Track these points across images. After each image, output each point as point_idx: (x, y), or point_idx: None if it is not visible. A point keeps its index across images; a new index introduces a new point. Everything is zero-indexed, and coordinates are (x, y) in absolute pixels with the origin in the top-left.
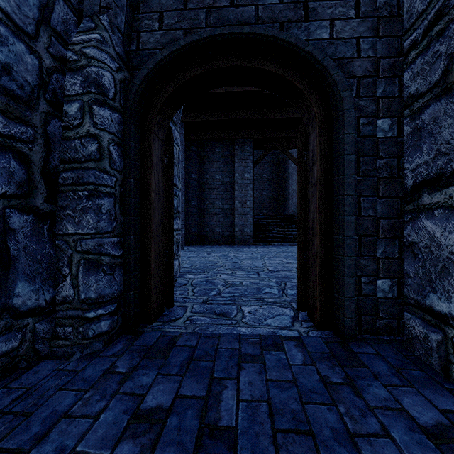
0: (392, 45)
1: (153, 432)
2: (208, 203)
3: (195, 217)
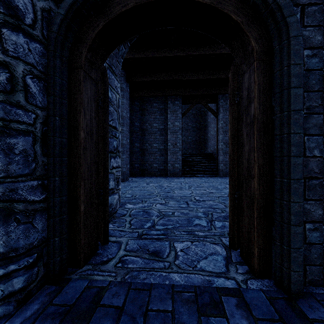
0: None
1: None
2: (148, 144)
3: (138, 155)
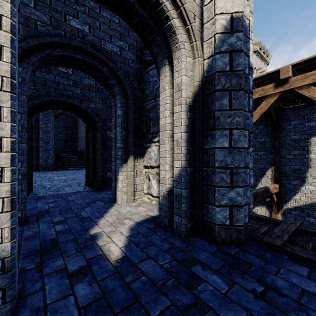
0: (111, 113)
1: (55, 202)
2: None
3: None
